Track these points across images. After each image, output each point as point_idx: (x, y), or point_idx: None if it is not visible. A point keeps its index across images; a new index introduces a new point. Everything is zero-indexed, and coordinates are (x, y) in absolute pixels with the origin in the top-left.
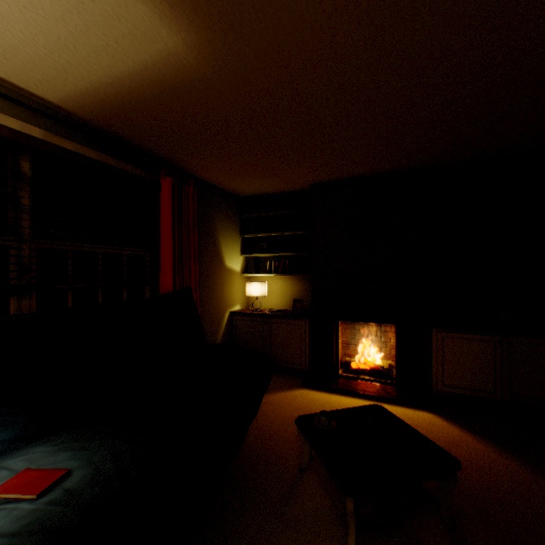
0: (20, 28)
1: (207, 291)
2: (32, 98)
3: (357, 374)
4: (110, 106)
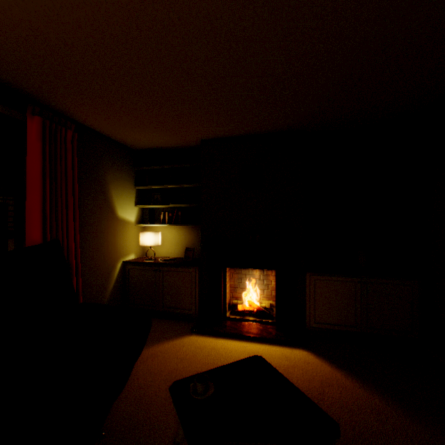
0: None
1: (94, 242)
2: None
3: (243, 315)
4: None
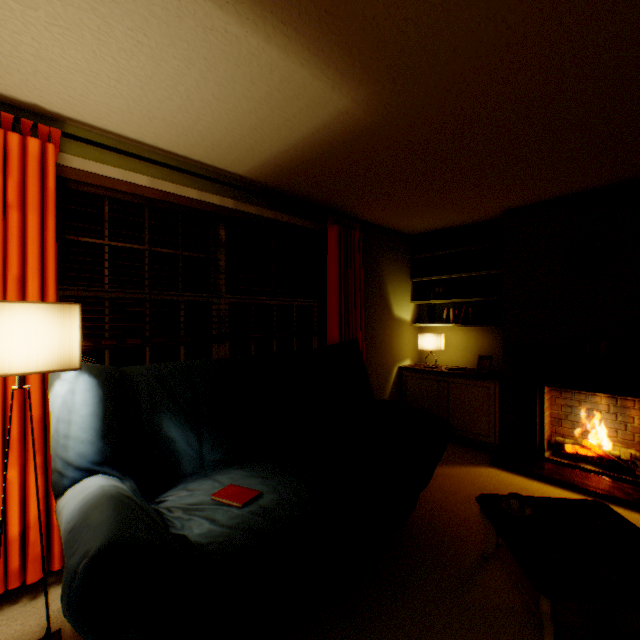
0: (224, 126)
1: (373, 343)
2: (227, 175)
3: (573, 460)
4: (285, 169)
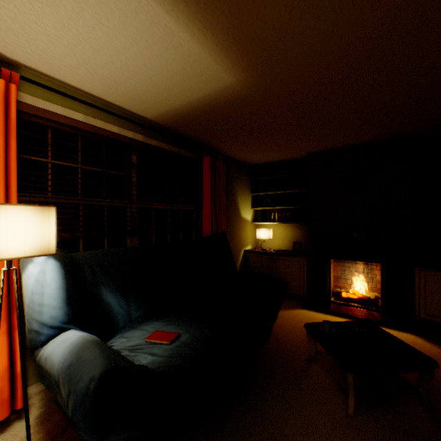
0: (146, 85)
1: (229, 235)
2: (138, 117)
3: (346, 301)
4: (180, 117)
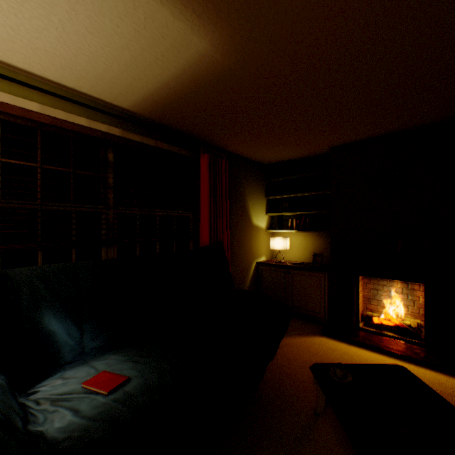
0: (103, 61)
1: (237, 245)
2: (114, 108)
3: (379, 329)
4: (162, 105)
